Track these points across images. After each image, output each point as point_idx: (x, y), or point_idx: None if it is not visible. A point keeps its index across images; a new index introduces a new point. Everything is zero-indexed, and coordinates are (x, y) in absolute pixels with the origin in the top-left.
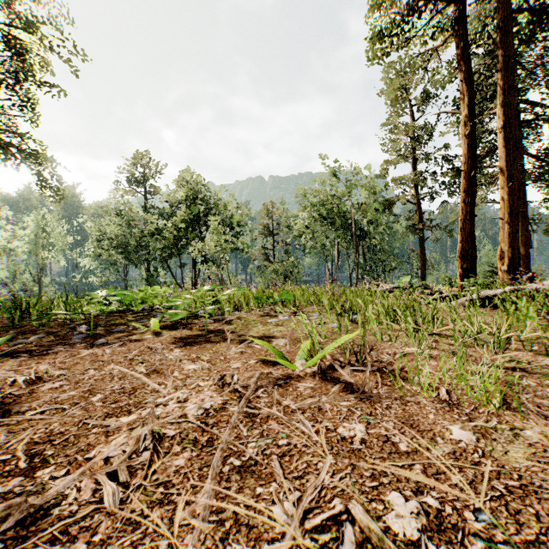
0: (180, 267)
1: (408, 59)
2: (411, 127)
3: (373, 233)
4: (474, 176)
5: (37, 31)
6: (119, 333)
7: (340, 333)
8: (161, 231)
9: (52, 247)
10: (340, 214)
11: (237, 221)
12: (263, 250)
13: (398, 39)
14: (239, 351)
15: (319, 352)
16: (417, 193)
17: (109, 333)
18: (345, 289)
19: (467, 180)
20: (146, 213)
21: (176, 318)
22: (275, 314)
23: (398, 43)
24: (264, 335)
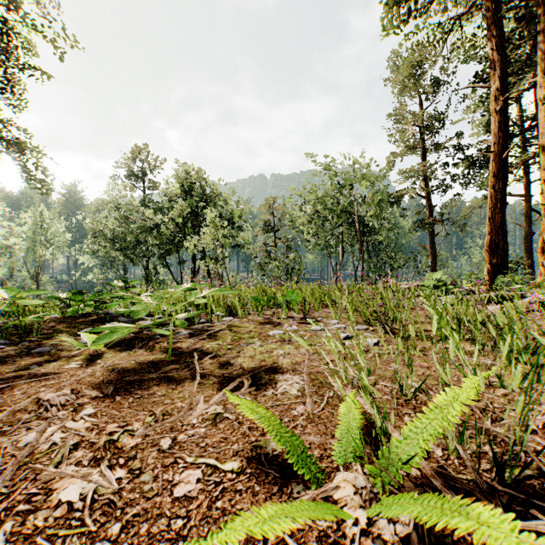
0: (178, 264)
1: (427, 28)
2: (421, 115)
3: (379, 229)
4: (505, 158)
5: (17, 5)
6: (37, 356)
7: (408, 374)
8: (159, 227)
9: (50, 244)
10: (344, 209)
11: (237, 216)
12: (265, 247)
13: (417, 4)
14: (210, 414)
15: (394, 446)
16: (428, 185)
17: (21, 356)
18: (363, 287)
19: (497, 163)
20: (142, 207)
21: (106, 340)
22: (279, 321)
23: (417, 8)
24: (263, 365)
